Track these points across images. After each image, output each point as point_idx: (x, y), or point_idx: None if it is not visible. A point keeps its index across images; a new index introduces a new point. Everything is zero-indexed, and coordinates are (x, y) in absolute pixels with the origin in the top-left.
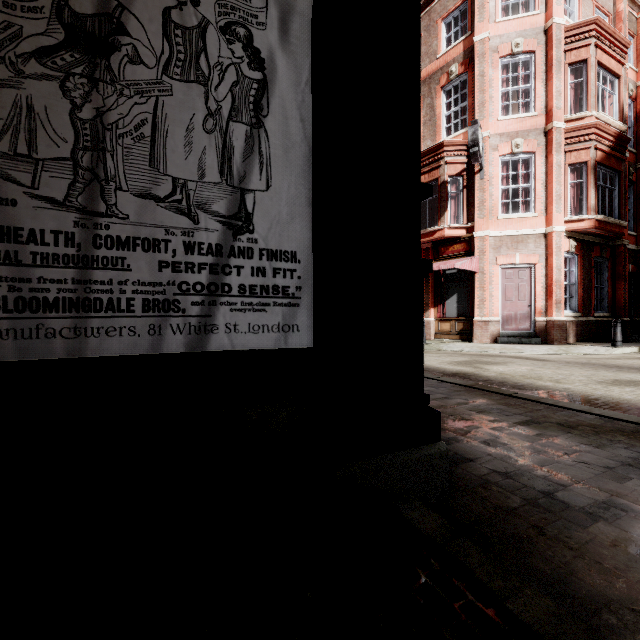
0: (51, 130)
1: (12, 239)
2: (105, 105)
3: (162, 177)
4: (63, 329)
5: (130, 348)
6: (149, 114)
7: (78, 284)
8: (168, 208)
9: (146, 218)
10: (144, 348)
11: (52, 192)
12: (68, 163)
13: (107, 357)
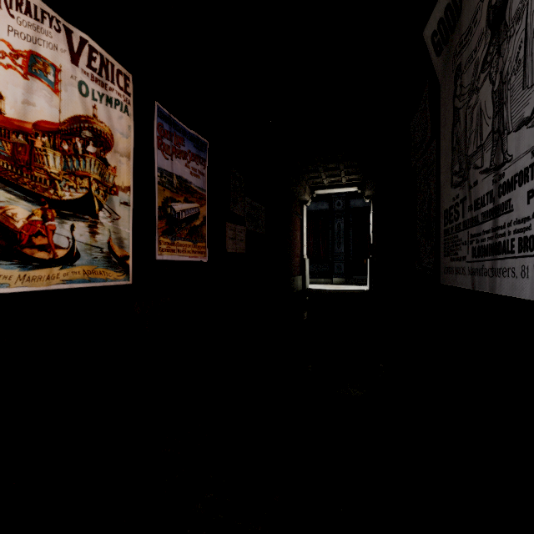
0: (486, 116)
1: (476, 207)
2: (503, 63)
3: (530, 92)
4: (488, 269)
5: (512, 290)
6: (522, 32)
7: (493, 232)
8: (533, 124)
9: (521, 149)
10: (519, 291)
11: (486, 164)
12: (491, 135)
13: (505, 296)
